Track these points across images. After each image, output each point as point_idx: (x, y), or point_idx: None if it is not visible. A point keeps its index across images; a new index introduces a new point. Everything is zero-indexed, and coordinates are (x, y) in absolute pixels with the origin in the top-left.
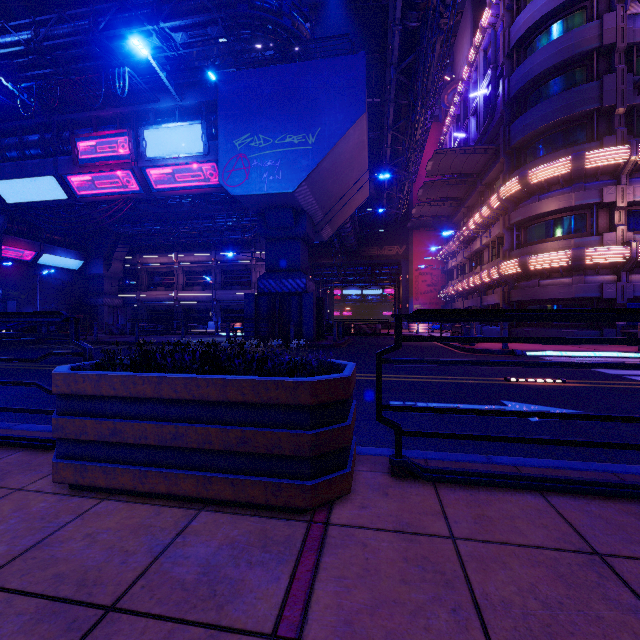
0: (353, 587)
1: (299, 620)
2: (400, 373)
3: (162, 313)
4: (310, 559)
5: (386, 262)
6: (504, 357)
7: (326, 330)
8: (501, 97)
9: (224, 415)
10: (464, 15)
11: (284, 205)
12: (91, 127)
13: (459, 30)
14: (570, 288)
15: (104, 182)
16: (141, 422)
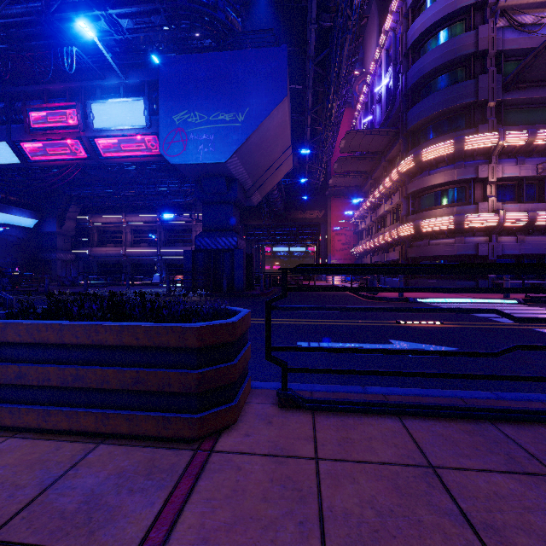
0: (219, 507)
1: (162, 540)
2: (311, 318)
3: (112, 267)
4: (187, 484)
5: (308, 224)
6: (399, 303)
7: (256, 281)
8: (400, 89)
9: (121, 358)
10: (372, 20)
11: (218, 174)
12: (42, 99)
13: (368, 32)
14: (453, 247)
15: (54, 149)
16: (45, 366)
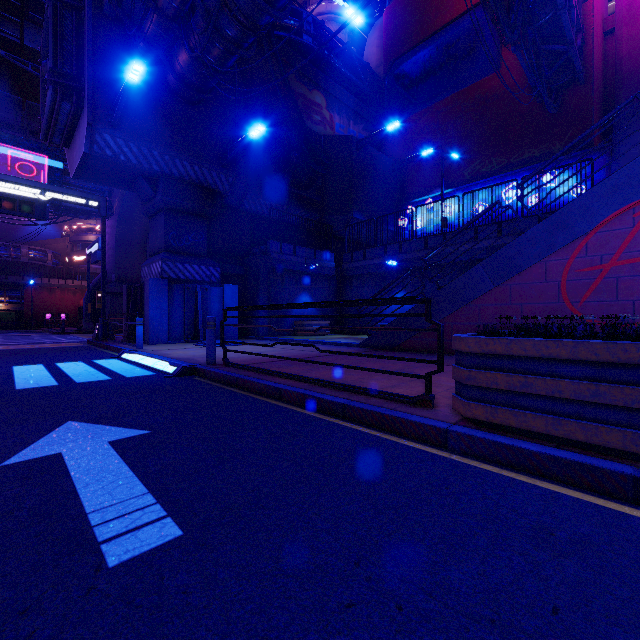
0: None
1: None
2: None
3: None
4: None
5: None
6: None
7: None
8: None
9: None
10: None
11: None
12: None
13: None
14: None
15: None
16: None
